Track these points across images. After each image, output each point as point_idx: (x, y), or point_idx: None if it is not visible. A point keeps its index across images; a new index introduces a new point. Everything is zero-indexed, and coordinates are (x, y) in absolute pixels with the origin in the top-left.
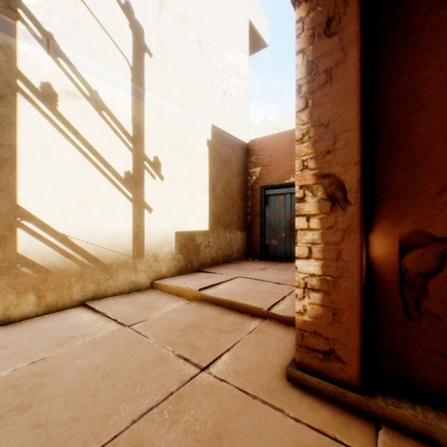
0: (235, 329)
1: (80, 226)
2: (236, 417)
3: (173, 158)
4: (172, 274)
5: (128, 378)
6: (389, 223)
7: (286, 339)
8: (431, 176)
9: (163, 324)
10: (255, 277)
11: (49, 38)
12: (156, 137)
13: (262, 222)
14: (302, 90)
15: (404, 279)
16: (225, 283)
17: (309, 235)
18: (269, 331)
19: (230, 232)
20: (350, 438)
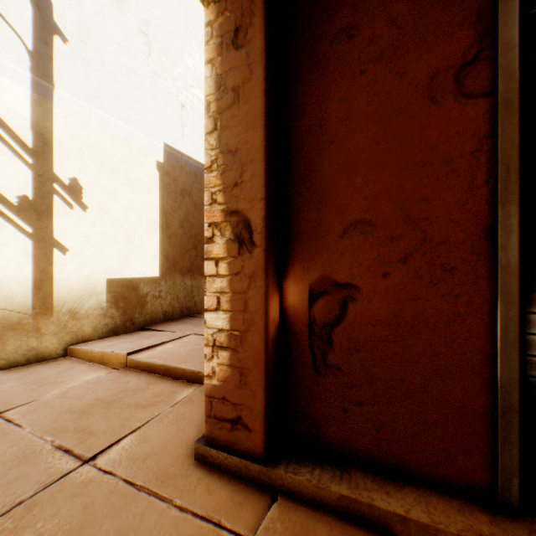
0: (158, 401)
1: None
2: (102, 520)
3: (103, 181)
4: (102, 335)
5: None
6: (301, 269)
7: None
8: (336, 217)
9: (57, 405)
10: None
11: None
12: (74, 152)
13: None
14: (211, 108)
15: (314, 329)
16: (168, 344)
17: (218, 283)
18: (200, 400)
19: (191, 278)
20: (237, 520)
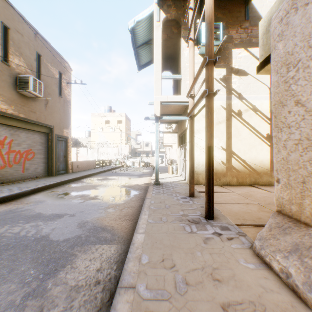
0: None
1: (248, 157)
2: None
3: None
4: None
5: None
6: None
7: None
8: None
9: None
10: None
11: (239, 94)
12: None
13: None
14: None
15: None
16: None
17: None
18: None
19: None
20: None
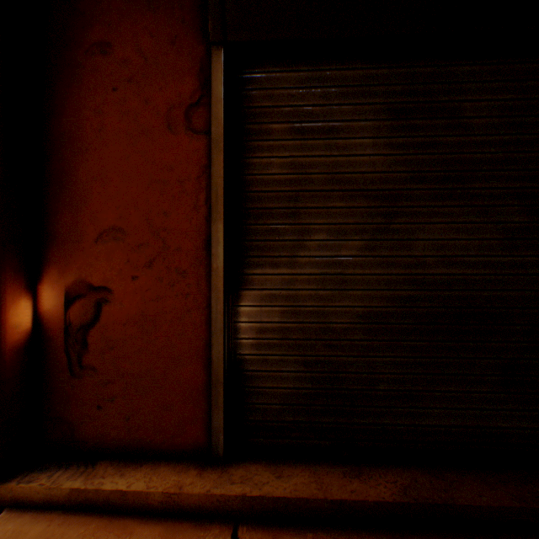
0: None
1: None
2: None
3: None
4: None
5: None
6: (58, 272)
7: None
8: (92, 223)
9: None
10: None
11: None
12: None
13: None
14: None
15: (71, 333)
16: None
17: None
18: None
19: None
20: None
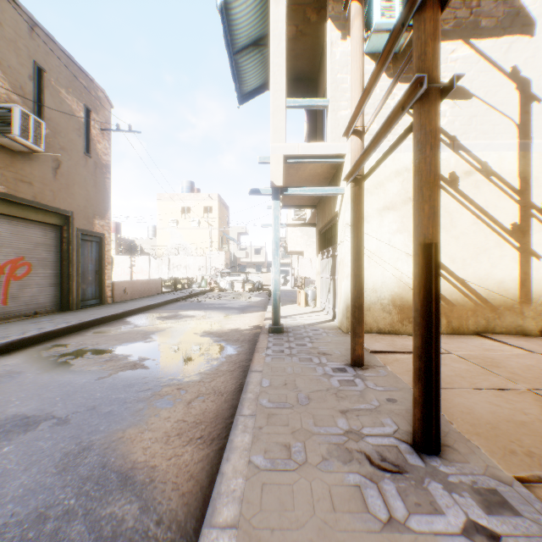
0: None
1: (473, 273)
2: None
3: None
4: None
5: None
6: None
7: None
8: None
9: None
10: None
11: (453, 140)
12: None
13: None
14: None
15: None
16: None
17: None
18: None
19: None
20: None
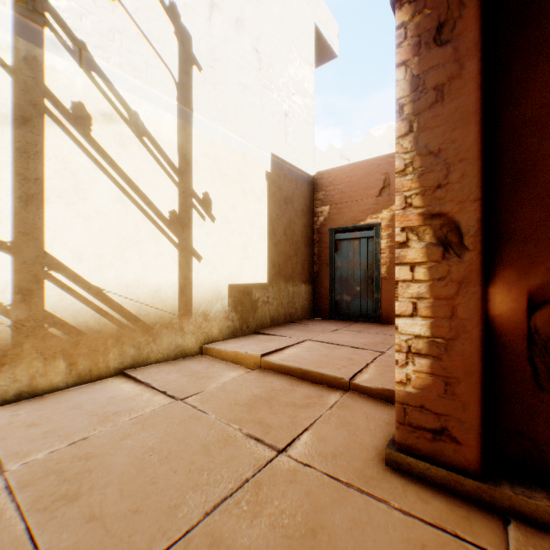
0: (312, 403)
1: (118, 278)
2: (330, 509)
3: (226, 194)
4: (225, 336)
5: (192, 462)
6: (514, 273)
7: (376, 415)
8: None
9: (222, 397)
10: (327, 340)
11: (82, 48)
12: (206, 169)
13: (332, 273)
14: (405, 111)
15: (534, 341)
16: (291, 348)
17: (414, 288)
18: (354, 406)
19: (292, 285)
20: (474, 535)
